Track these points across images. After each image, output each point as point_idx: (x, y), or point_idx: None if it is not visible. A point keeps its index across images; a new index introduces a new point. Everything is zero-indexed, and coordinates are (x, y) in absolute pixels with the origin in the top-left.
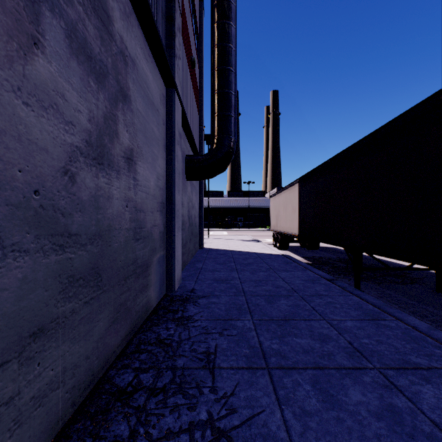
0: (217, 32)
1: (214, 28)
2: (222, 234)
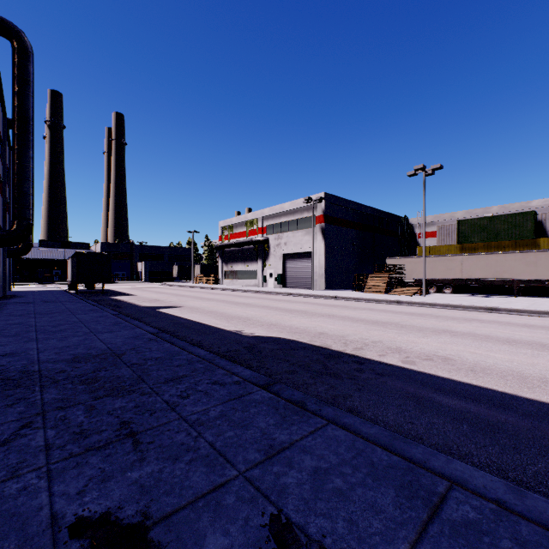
0: None
1: None
2: None
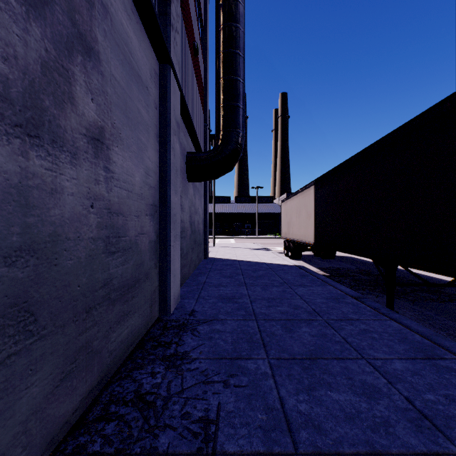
0: (222, 10)
1: (219, 6)
2: (228, 242)
